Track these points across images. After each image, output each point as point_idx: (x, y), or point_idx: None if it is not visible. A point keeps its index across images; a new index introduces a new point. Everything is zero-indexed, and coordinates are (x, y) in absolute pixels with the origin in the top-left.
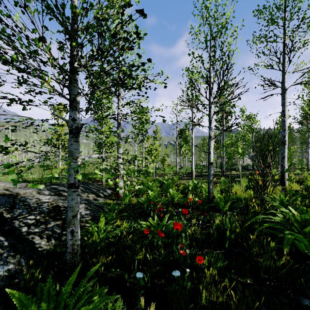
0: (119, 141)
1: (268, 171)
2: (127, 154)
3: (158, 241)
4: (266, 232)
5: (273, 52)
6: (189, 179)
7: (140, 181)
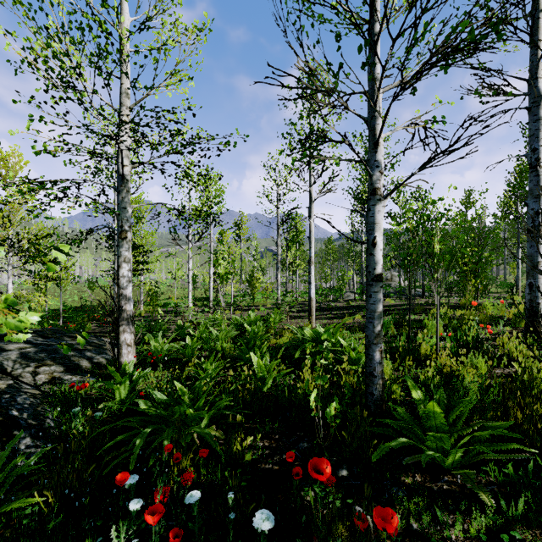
0: (121, 225)
1: None
2: None
3: None
4: None
5: None
6: (304, 317)
7: None
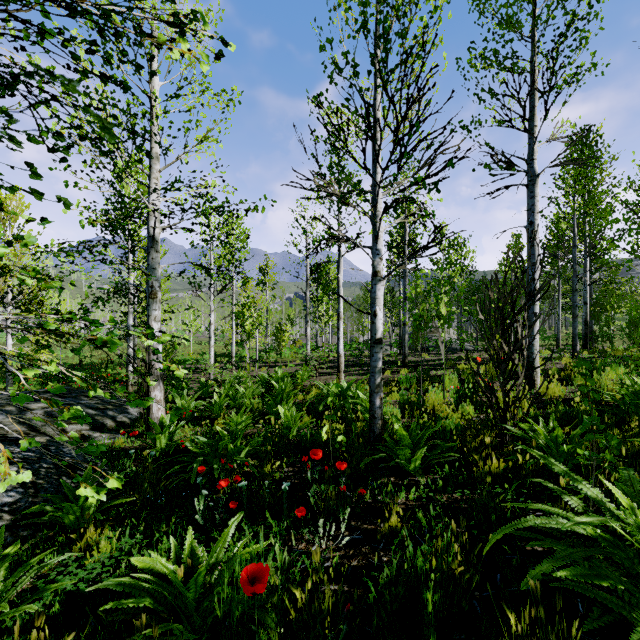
0: (152, 285)
1: (517, 362)
2: (86, 316)
3: (184, 639)
4: (549, 577)
5: (512, 87)
6: (334, 374)
7: (74, 434)
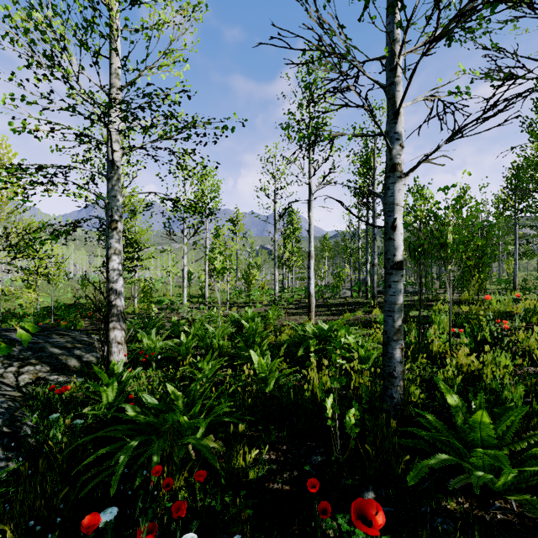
0: (111, 214)
1: None
2: None
3: None
4: None
5: None
6: (302, 314)
7: None
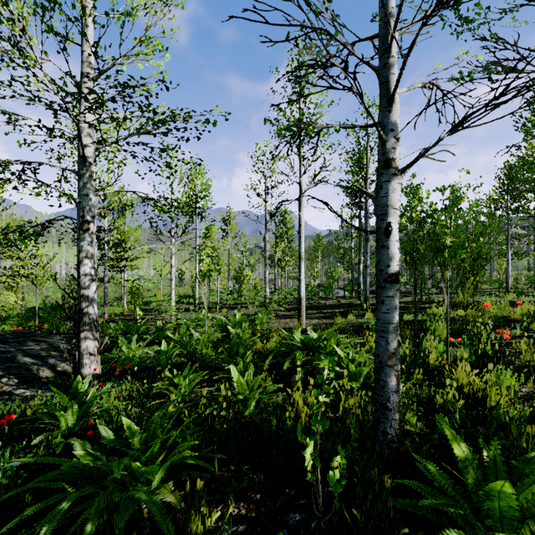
0: (82, 214)
1: None
2: None
3: None
4: None
5: None
6: (293, 317)
7: None
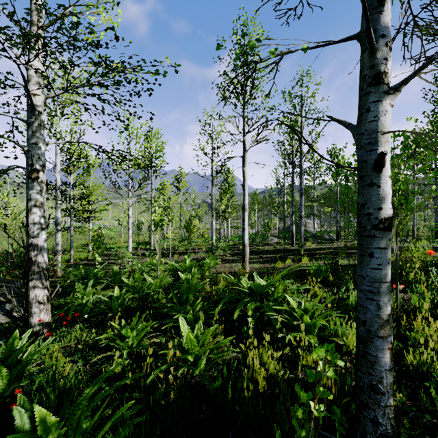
0: (31, 163)
1: None
2: None
3: None
4: None
5: None
6: (236, 261)
7: None
